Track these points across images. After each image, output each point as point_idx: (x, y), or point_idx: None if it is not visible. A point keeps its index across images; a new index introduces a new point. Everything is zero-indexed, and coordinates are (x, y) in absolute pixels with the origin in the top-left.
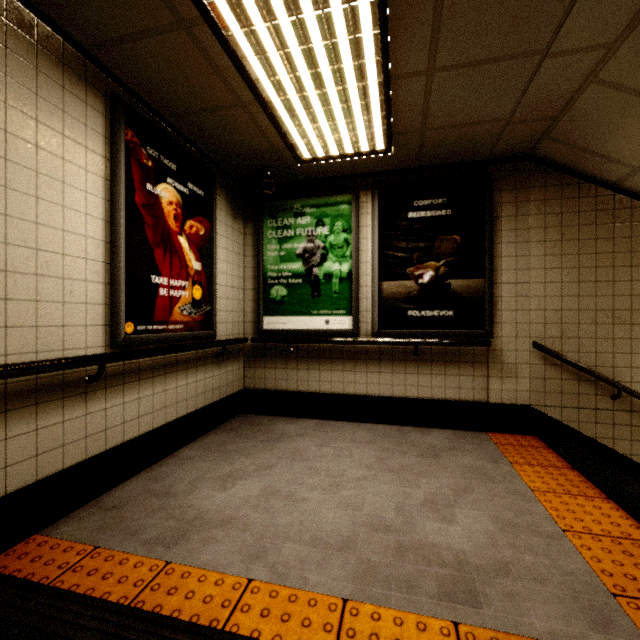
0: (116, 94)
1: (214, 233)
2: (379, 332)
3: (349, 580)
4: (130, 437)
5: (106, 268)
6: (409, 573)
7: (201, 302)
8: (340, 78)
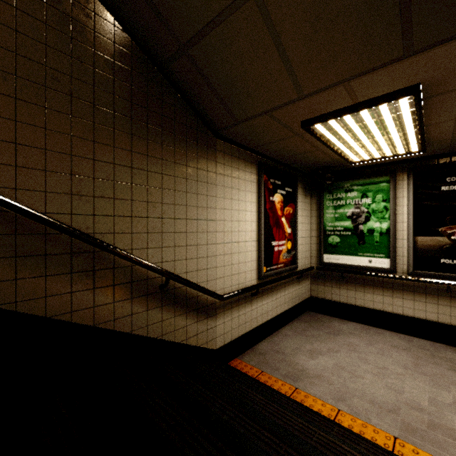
0: (260, 162)
1: (296, 210)
2: (413, 272)
3: (397, 429)
4: (264, 321)
5: (256, 243)
6: (438, 439)
7: (290, 250)
8: (386, 134)
